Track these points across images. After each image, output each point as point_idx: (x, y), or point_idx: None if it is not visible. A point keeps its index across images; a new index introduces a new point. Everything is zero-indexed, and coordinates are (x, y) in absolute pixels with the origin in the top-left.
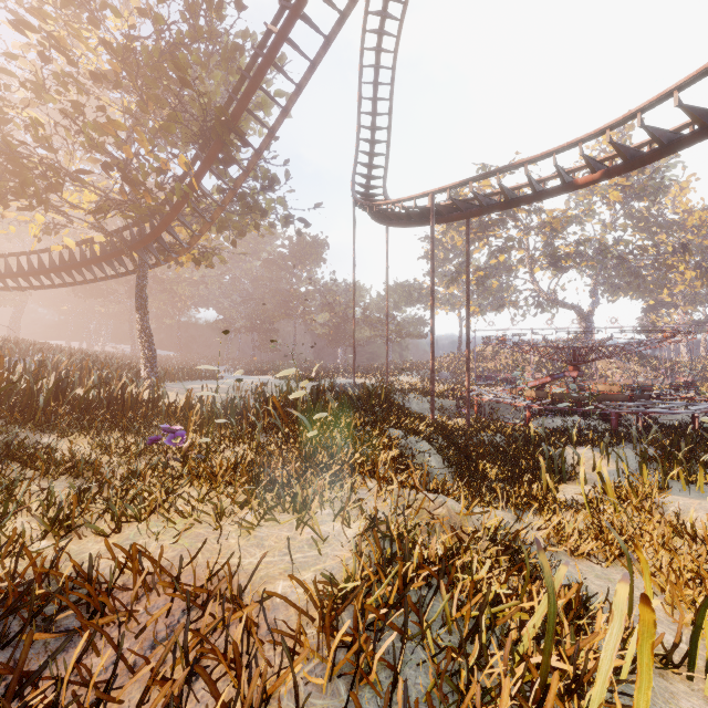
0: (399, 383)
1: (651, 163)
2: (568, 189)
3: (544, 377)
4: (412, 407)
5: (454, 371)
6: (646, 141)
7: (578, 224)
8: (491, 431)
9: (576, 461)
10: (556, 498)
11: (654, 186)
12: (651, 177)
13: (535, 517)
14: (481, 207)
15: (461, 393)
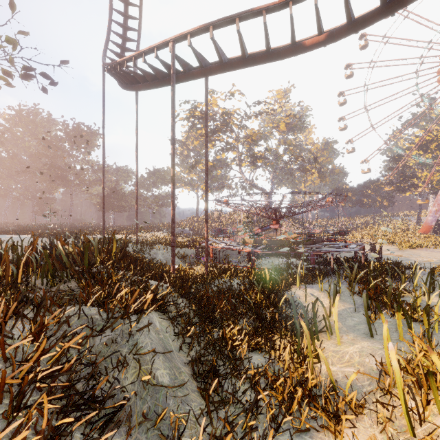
0: (152, 237)
1: (370, 24)
2: (296, 50)
3: (257, 229)
4: (157, 257)
5: (193, 228)
6: (356, 17)
7: (265, 140)
8: (228, 277)
9: (317, 308)
10: (343, 391)
11: (300, 125)
12: (299, 119)
13: (325, 438)
14: (220, 63)
15: (200, 243)
